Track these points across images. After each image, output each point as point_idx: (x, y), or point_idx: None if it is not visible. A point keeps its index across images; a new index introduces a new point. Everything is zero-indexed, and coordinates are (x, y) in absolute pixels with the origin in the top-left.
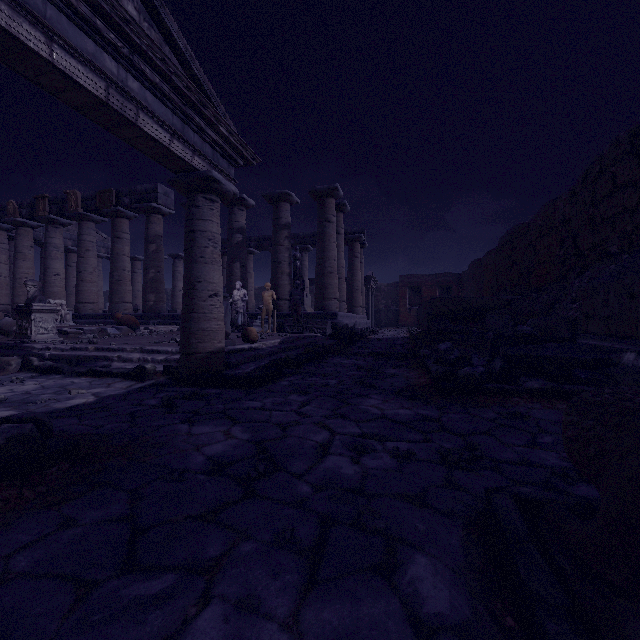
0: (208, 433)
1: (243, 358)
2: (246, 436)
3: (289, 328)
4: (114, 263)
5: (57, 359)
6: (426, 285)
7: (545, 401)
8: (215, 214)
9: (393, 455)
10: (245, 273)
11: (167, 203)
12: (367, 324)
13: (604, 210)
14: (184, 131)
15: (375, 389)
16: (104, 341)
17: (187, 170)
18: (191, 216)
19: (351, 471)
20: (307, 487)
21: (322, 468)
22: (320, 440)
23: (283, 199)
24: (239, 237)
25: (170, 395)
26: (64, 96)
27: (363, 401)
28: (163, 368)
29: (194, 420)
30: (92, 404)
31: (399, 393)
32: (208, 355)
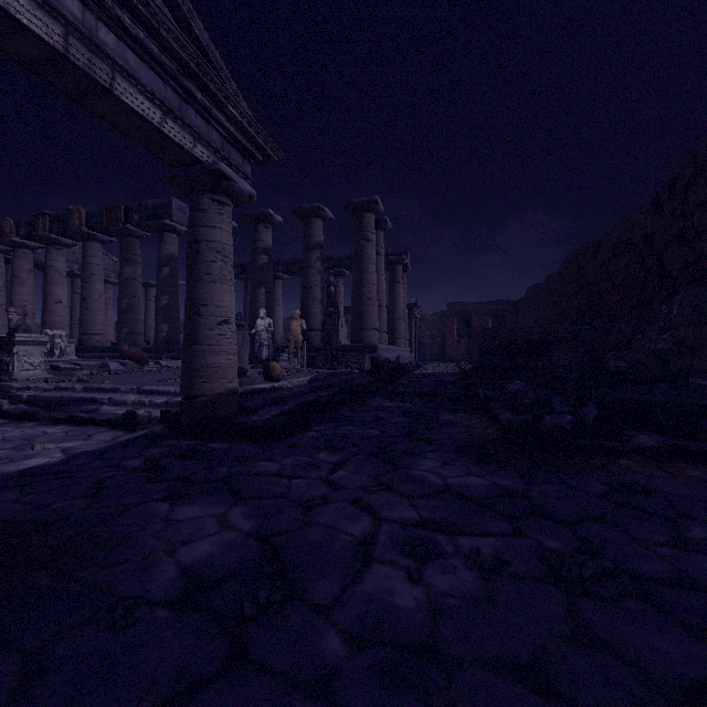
0: (195, 519)
1: (262, 401)
2: (249, 525)
3: (321, 363)
4: (122, 289)
5: (36, 401)
6: (477, 314)
7: (666, 465)
8: (225, 220)
9: (473, 565)
10: (271, 300)
11: (182, 220)
12: (410, 358)
13: (699, 221)
14: (182, 110)
15: (429, 443)
16: (99, 379)
17: (188, 162)
18: (194, 222)
19: (410, 601)
20: (337, 640)
21: (362, 594)
22: (359, 533)
23: (314, 214)
24: (264, 258)
25: (162, 452)
26: (5, 45)
27: (416, 463)
28: (160, 414)
29: (182, 494)
30: (55, 465)
31: (463, 451)
32: (216, 398)
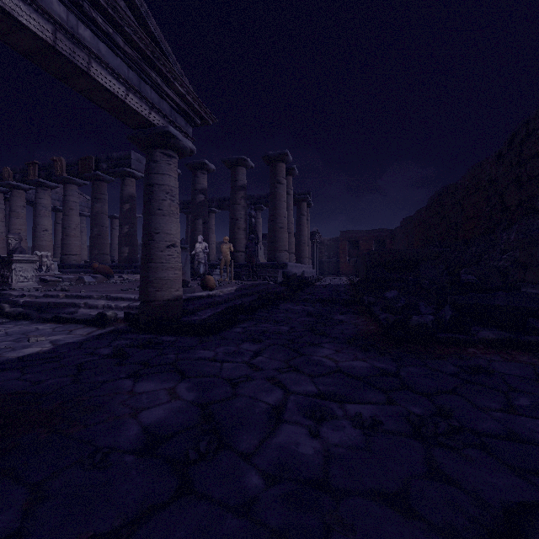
0: (152, 392)
1: (200, 305)
2: (192, 396)
3: (245, 276)
4: (94, 220)
5: (30, 305)
6: (363, 239)
7: (503, 352)
8: (173, 169)
9: (357, 424)
10: (207, 228)
11: (139, 168)
12: (313, 273)
13: (531, 169)
14: (140, 86)
15: (326, 337)
16: (77, 288)
17: (145, 126)
18: (149, 170)
19: (310, 450)
20: (257, 477)
21: (275, 445)
22: (273, 402)
23: (240, 164)
24: (201, 197)
25: (125, 343)
26: (9, 39)
27: (316, 351)
28: (124, 315)
29: (141, 374)
30: (46, 353)
31: (351, 342)
32: (165, 303)
